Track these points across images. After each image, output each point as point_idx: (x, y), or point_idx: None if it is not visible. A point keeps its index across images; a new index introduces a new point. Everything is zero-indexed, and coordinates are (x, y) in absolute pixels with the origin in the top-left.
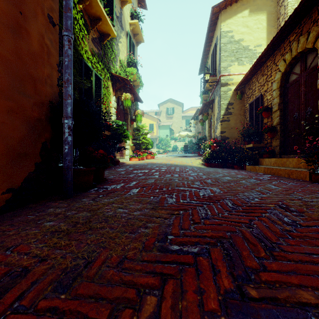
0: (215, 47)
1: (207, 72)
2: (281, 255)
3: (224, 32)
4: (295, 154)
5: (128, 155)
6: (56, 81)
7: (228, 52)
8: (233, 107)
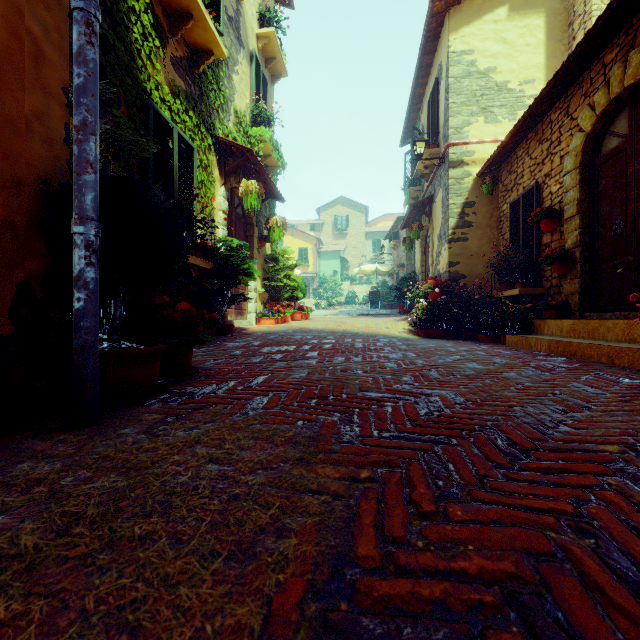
0: (435, 85)
1: (419, 137)
2: None
3: (456, 53)
4: (617, 311)
5: (254, 312)
6: (60, 132)
7: (464, 95)
8: (474, 211)
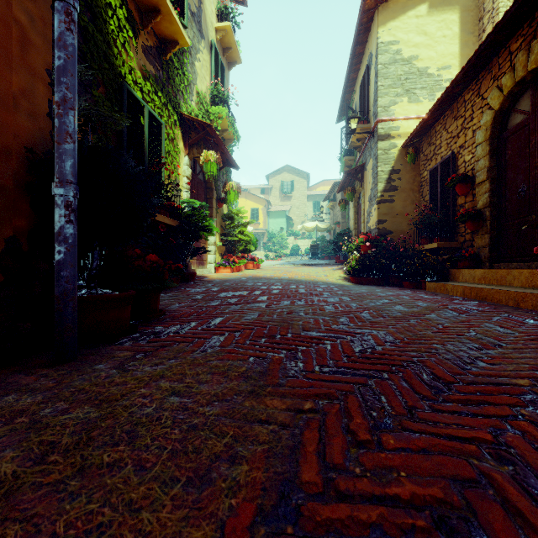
0: (366, 71)
1: (353, 114)
2: None
3: (384, 43)
4: (521, 262)
5: (213, 262)
6: (44, 107)
7: (391, 79)
8: (399, 177)
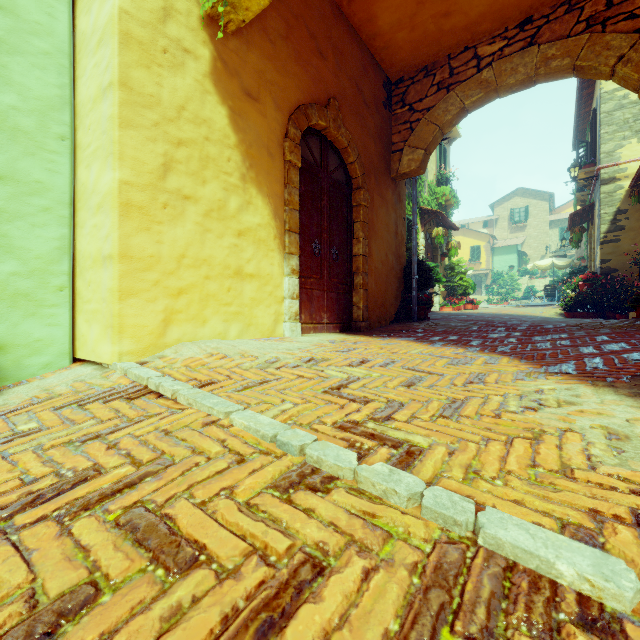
0: (593, 114)
1: (573, 164)
2: (522, 329)
3: (607, 92)
4: None
5: (438, 303)
6: (405, 253)
7: (616, 124)
8: (626, 217)
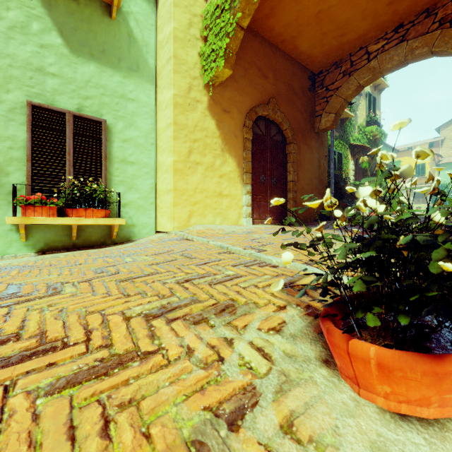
0: None
1: None
2: None
3: None
4: None
5: (367, 210)
6: (326, 178)
7: None
8: None
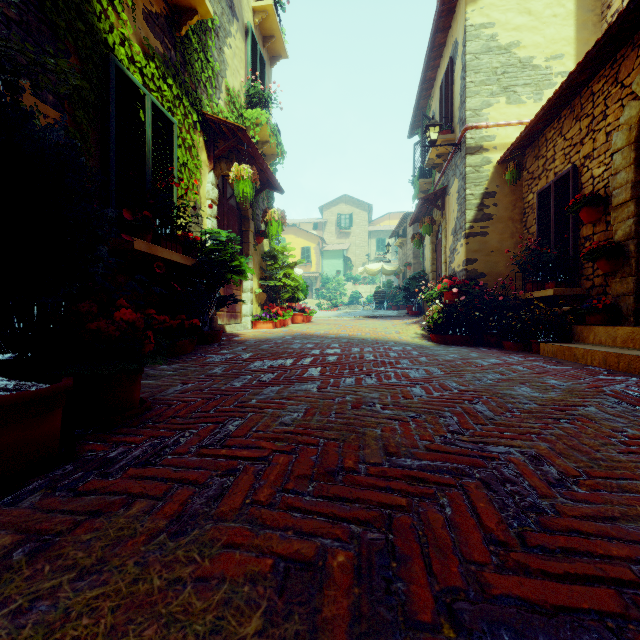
0: (450, 65)
1: (432, 121)
2: None
3: (474, 26)
4: None
5: (250, 315)
6: None
7: (484, 73)
8: (494, 202)
